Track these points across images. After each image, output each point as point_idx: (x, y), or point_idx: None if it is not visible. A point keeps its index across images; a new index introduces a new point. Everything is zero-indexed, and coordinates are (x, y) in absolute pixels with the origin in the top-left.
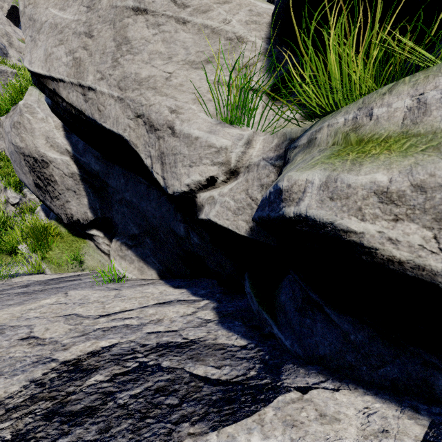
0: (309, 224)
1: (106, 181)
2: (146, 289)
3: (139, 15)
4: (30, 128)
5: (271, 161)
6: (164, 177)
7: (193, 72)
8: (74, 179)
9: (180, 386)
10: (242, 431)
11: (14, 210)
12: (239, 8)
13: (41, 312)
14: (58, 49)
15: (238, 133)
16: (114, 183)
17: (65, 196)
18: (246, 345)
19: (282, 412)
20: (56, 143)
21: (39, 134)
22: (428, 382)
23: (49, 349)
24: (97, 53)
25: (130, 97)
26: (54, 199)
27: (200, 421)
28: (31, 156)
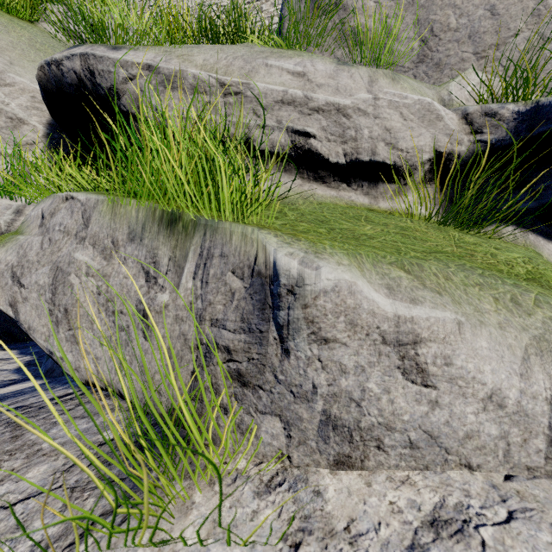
0: None
1: None
2: None
3: None
4: None
5: None
6: None
7: None
8: None
9: None
10: None
11: None
12: (22, 93)
13: None
14: None
15: (8, 203)
16: None
17: None
18: (15, 379)
19: None
20: None
21: None
22: None
23: None
24: None
25: None
26: None
27: None
28: None
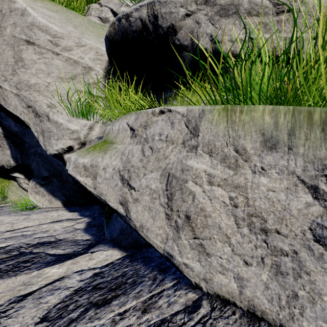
0: (72, 177)
1: (23, 139)
2: (49, 214)
3: (30, 45)
4: None
5: (100, 139)
6: (44, 144)
7: (63, 83)
8: None
9: (37, 259)
10: (50, 269)
11: None
12: (90, 50)
13: None
14: None
15: (85, 123)
16: (29, 140)
17: None
18: (89, 239)
19: (75, 261)
20: None
21: None
22: (138, 241)
23: None
24: (2, 64)
25: (24, 94)
26: None
27: (35, 269)
28: None
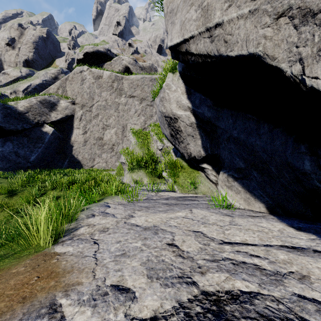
0: None
1: (216, 124)
2: (259, 222)
3: None
4: (168, 98)
5: None
6: None
7: None
8: (192, 127)
9: None
10: None
11: (160, 153)
12: None
13: (177, 222)
14: (189, 12)
15: None
16: (222, 124)
17: (186, 140)
18: None
19: None
20: (182, 104)
21: (172, 101)
22: None
23: (188, 266)
24: None
25: None
26: (180, 143)
27: None
28: (168, 116)
